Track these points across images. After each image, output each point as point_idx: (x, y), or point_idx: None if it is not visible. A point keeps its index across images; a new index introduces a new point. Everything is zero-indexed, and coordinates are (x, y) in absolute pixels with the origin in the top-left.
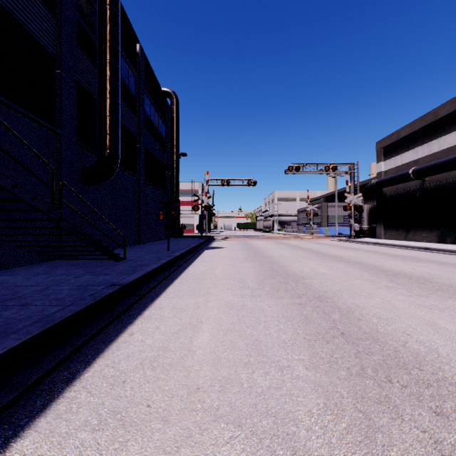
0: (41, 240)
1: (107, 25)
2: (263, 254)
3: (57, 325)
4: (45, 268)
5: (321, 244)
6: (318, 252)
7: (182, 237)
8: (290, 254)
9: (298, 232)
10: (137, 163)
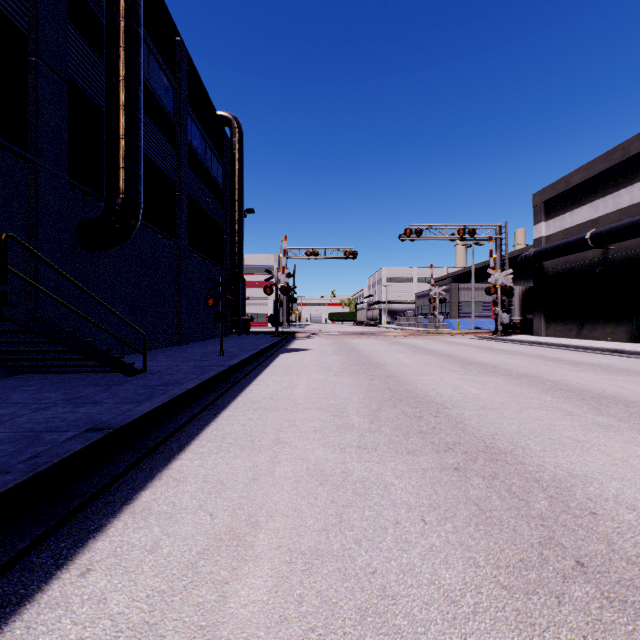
0: None
1: None
2: (370, 360)
3: None
4: None
5: (454, 343)
6: (454, 357)
7: (248, 334)
8: (412, 361)
9: (417, 326)
10: (176, 221)
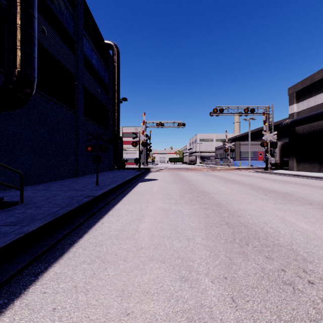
0: None
1: None
2: (198, 188)
3: None
4: None
5: (244, 175)
6: (253, 186)
7: (124, 169)
8: (227, 189)
9: (217, 165)
10: (75, 99)
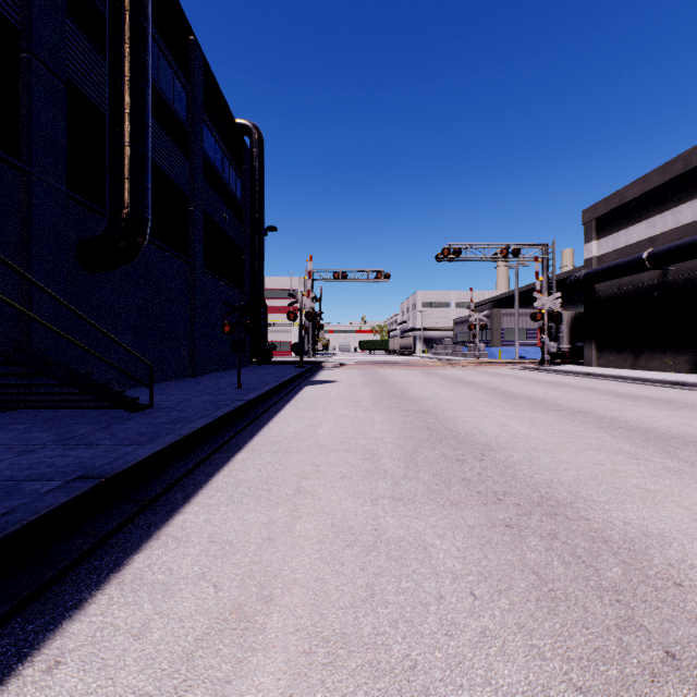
0: None
1: None
2: (404, 393)
3: None
4: None
5: (497, 374)
6: (497, 390)
7: (270, 364)
8: (451, 394)
9: (455, 355)
10: (189, 239)
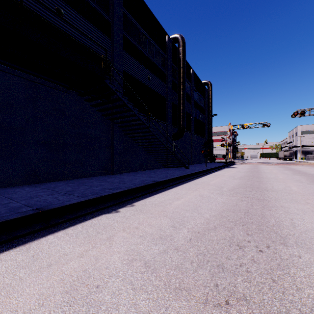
0: (166, 160)
1: (181, 77)
2: (258, 171)
3: (182, 176)
4: (166, 169)
5: None
6: (300, 172)
7: (214, 162)
8: (276, 172)
9: None
10: (191, 126)
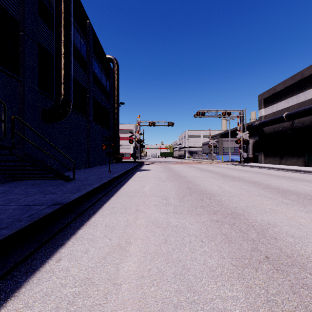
0: (2, 165)
1: (61, 0)
2: (180, 174)
3: None
4: (6, 188)
5: (220, 167)
6: (220, 173)
7: (121, 162)
8: (200, 175)
9: (203, 159)
10: (87, 108)
